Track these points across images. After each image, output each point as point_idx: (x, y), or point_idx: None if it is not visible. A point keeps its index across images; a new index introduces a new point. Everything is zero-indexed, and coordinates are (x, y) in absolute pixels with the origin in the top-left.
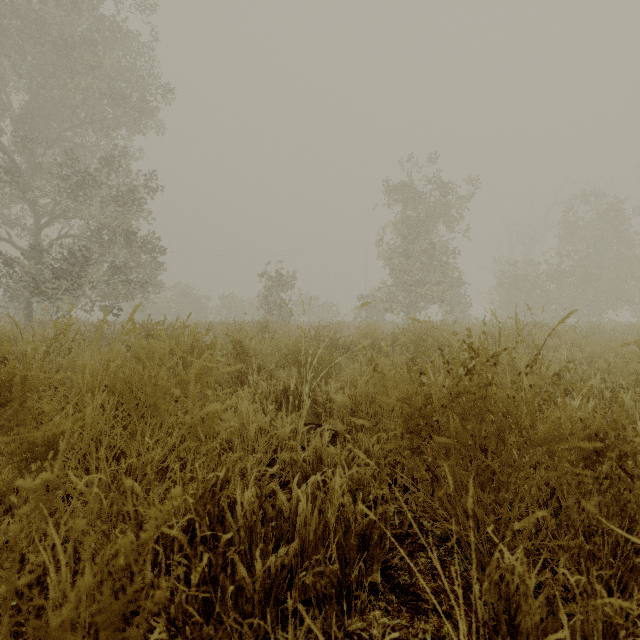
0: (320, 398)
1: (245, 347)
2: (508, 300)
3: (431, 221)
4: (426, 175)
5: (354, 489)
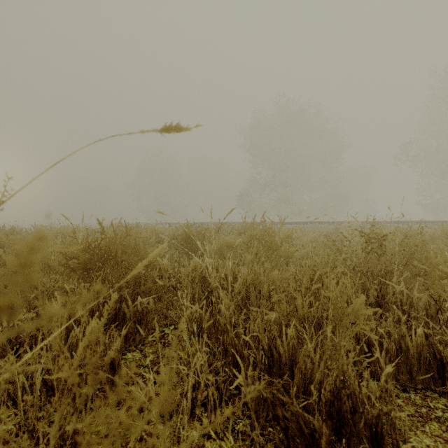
0: None
1: None
2: None
3: None
4: None
5: None
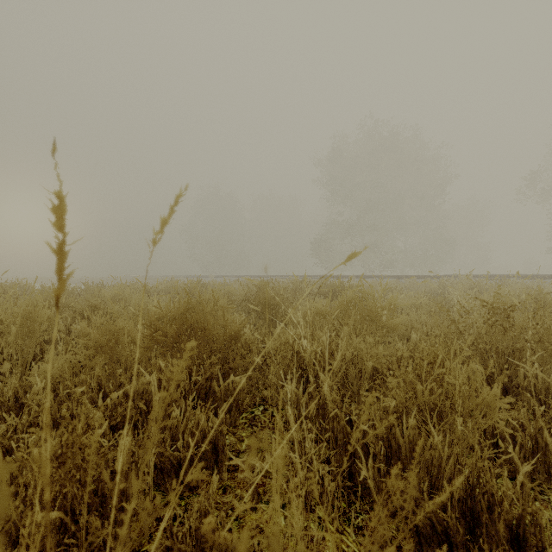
0: None
1: None
2: None
3: None
4: None
5: None
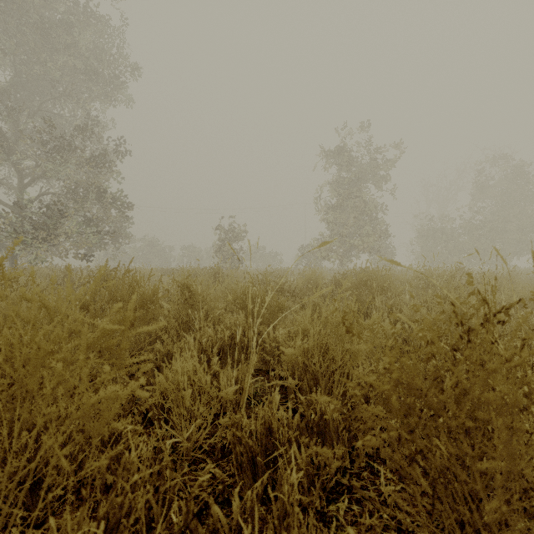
0: (268, 345)
1: (193, 292)
2: (427, 250)
3: (362, 182)
4: (358, 142)
5: (312, 474)
